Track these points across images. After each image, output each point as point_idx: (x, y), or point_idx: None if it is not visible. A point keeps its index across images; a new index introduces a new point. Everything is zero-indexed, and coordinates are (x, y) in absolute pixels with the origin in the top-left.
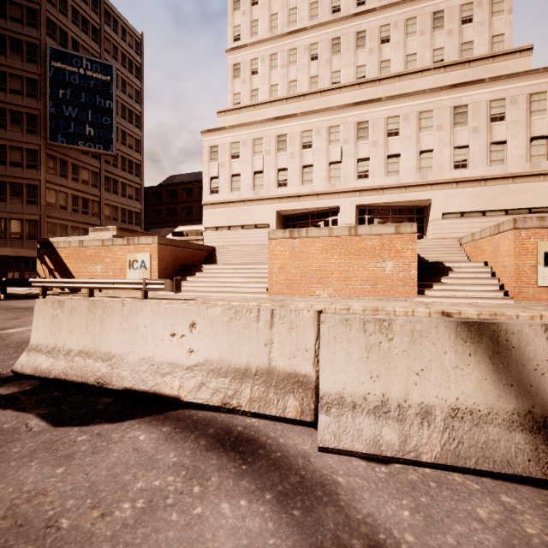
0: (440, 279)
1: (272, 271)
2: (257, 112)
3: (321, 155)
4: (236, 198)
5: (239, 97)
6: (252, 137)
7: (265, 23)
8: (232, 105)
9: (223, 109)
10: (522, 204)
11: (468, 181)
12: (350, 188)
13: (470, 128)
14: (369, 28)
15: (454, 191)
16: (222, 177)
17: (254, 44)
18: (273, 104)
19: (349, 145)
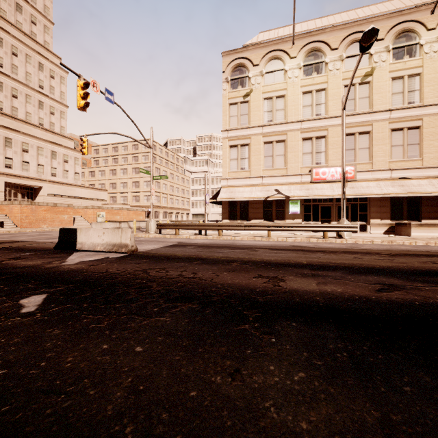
0: (75, 221)
1: (22, 218)
2: None
3: None
4: None
5: None
6: None
7: None
8: None
9: None
10: (73, 195)
11: (57, 182)
12: (1, 172)
13: (58, 162)
14: (5, 83)
15: (52, 185)
16: None
17: None
18: None
19: (0, 147)
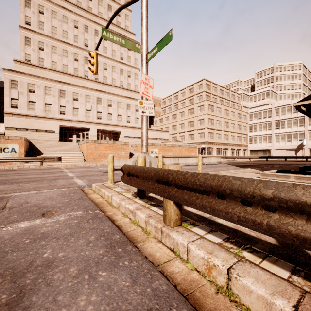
0: (132, 156)
1: (88, 154)
2: (45, 72)
3: (82, 105)
4: (33, 114)
5: (29, 57)
6: (44, 85)
7: (48, 27)
8: (24, 59)
9: (19, 60)
10: None
11: (130, 127)
12: (95, 122)
13: (131, 111)
14: (100, 61)
15: (127, 129)
16: (21, 100)
17: (41, 34)
18: (55, 72)
19: (94, 105)
